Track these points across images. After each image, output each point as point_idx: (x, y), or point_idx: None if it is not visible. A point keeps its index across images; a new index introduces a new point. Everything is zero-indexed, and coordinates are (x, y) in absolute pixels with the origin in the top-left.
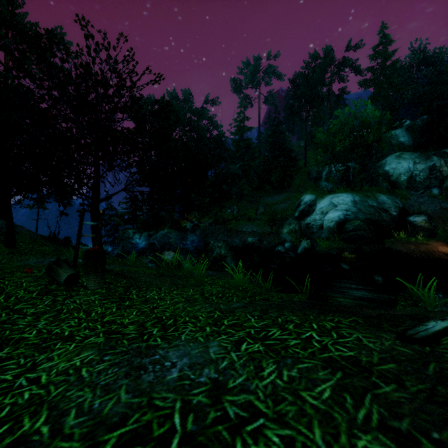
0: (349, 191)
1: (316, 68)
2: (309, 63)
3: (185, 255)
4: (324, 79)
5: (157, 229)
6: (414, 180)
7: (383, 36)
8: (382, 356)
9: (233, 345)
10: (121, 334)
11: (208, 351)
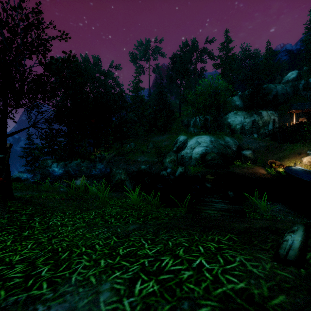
0: (208, 134)
1: (187, 52)
2: (182, 48)
3: (93, 179)
4: (192, 60)
5: (72, 160)
6: (244, 128)
7: (227, 37)
8: (269, 285)
9: (126, 286)
10: (2, 281)
11: (98, 301)
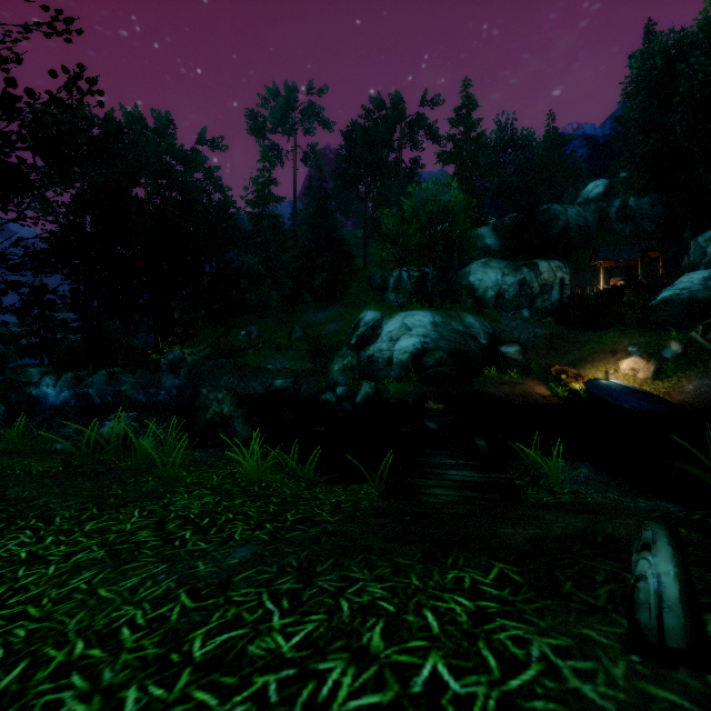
0: (427, 308)
1: (381, 121)
2: (371, 112)
3: (151, 417)
4: (391, 140)
5: (96, 367)
6: (502, 297)
7: (467, 97)
8: None
9: None
10: None
11: None
